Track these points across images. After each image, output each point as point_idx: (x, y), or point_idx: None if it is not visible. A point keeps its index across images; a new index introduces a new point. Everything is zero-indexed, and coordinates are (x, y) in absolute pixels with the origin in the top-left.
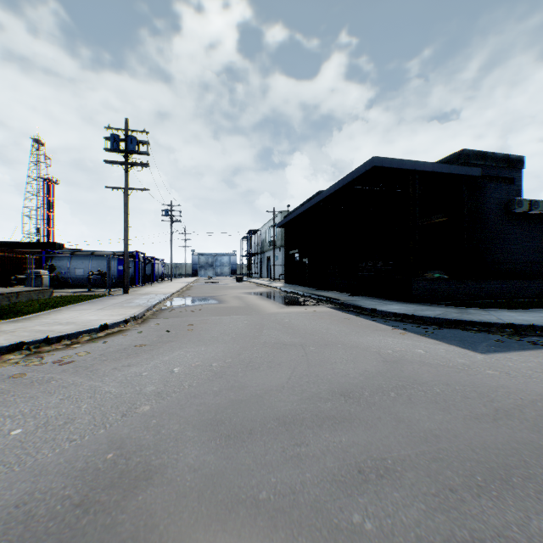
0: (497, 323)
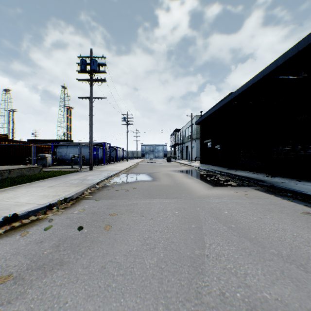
0: None
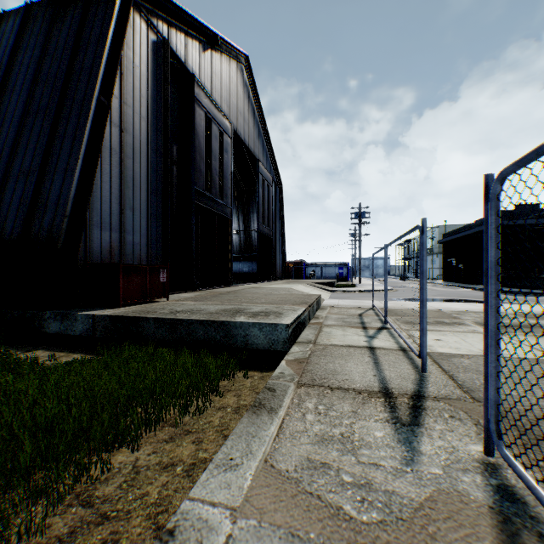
0: (540, 293)
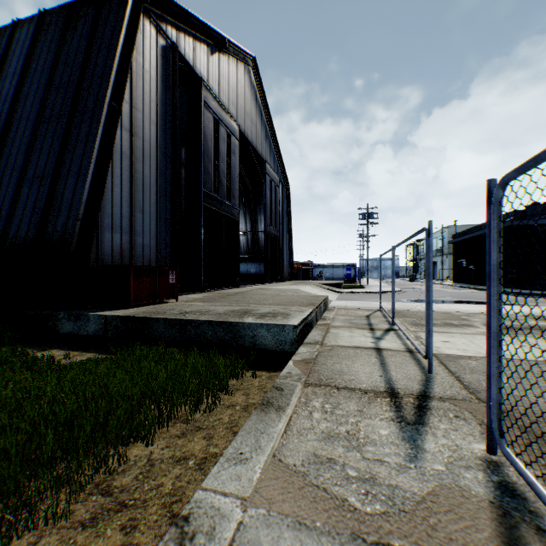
0: None
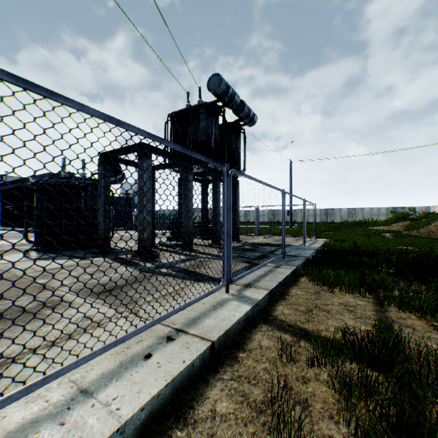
0: None
